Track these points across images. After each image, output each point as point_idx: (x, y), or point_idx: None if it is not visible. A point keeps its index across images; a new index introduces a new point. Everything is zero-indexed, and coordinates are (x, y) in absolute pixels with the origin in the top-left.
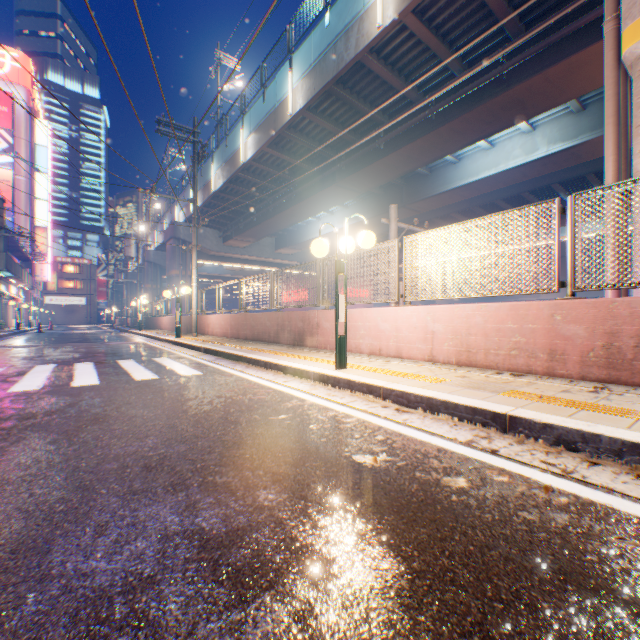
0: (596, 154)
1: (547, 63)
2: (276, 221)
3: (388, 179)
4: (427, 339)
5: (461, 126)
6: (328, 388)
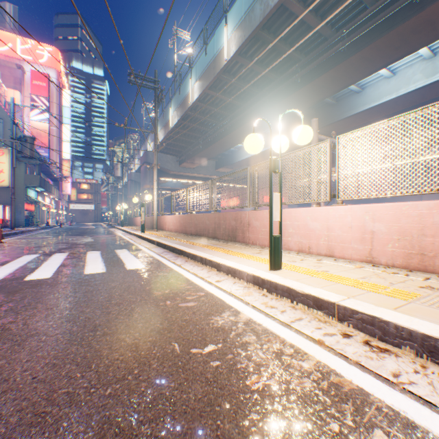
0: None
1: None
2: (215, 147)
3: (303, 108)
4: (365, 239)
5: (371, 53)
6: (263, 293)
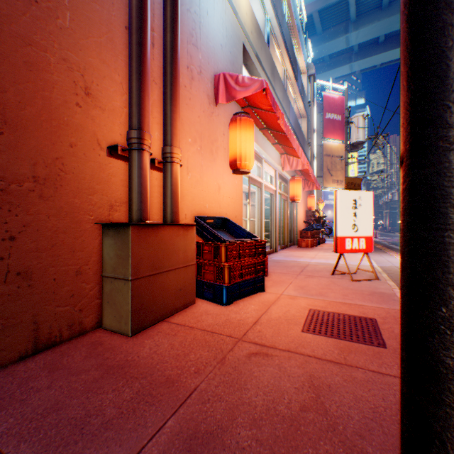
0: None
1: None
2: None
3: None
4: None
5: None
6: None
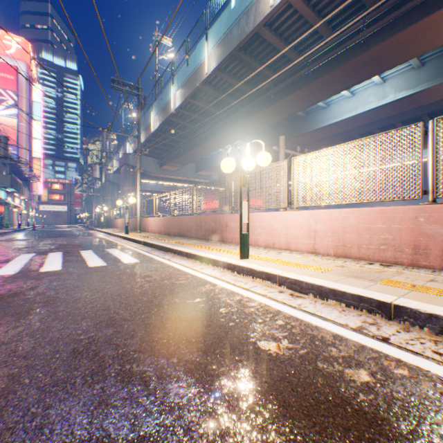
0: (431, 99)
1: (398, 29)
2: (196, 151)
3: (276, 120)
4: (310, 236)
5: (331, 79)
6: (234, 274)
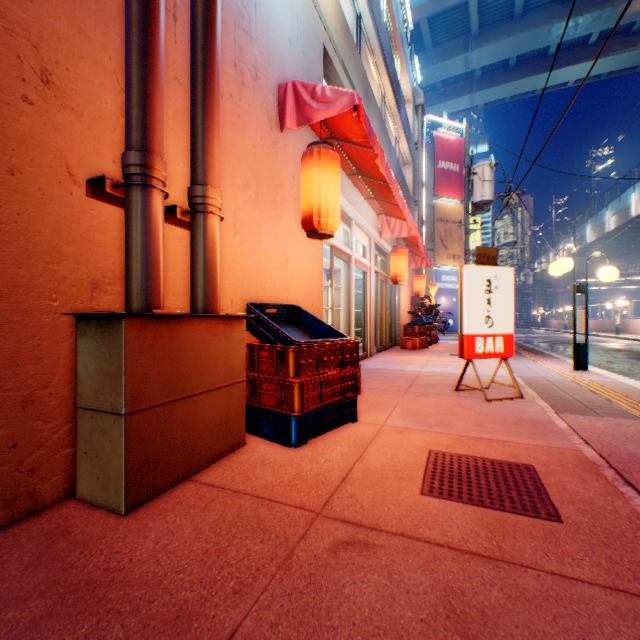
0: None
1: None
2: None
3: None
4: None
5: None
6: (608, 338)
